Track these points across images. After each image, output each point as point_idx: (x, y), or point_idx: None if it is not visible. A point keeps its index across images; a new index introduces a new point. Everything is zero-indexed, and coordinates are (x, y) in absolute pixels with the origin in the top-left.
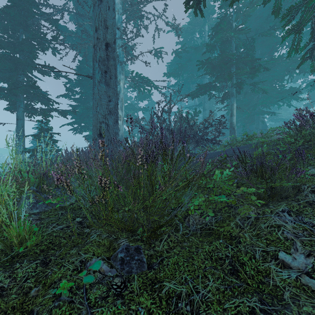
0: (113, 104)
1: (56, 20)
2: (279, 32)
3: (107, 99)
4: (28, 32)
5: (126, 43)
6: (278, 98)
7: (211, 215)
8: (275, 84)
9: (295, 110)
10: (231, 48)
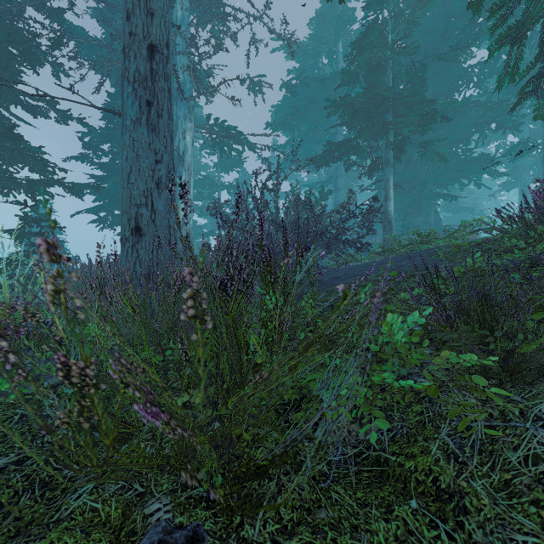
0: (165, 169)
1: (59, 10)
2: (464, 59)
3: (150, 158)
4: (2, 29)
5: (197, 63)
6: (462, 171)
7: (382, 427)
8: (456, 149)
9: (534, 181)
10: (384, 81)
